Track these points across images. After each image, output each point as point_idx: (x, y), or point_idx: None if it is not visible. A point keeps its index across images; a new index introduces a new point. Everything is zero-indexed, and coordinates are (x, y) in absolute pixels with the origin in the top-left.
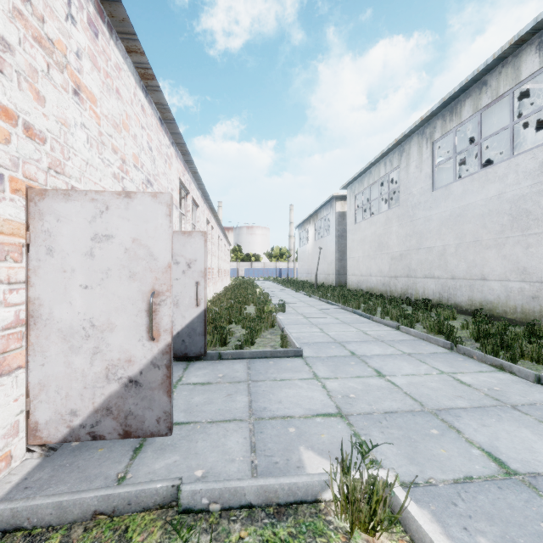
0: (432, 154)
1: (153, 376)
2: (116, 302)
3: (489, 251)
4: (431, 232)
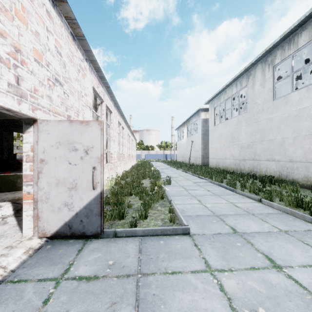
0: (273, 75)
1: None
2: None
3: None
4: (272, 128)
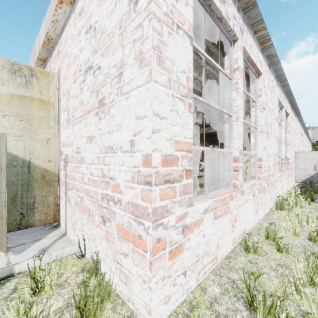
0: None
1: (315, 176)
2: (308, 165)
3: None
4: None
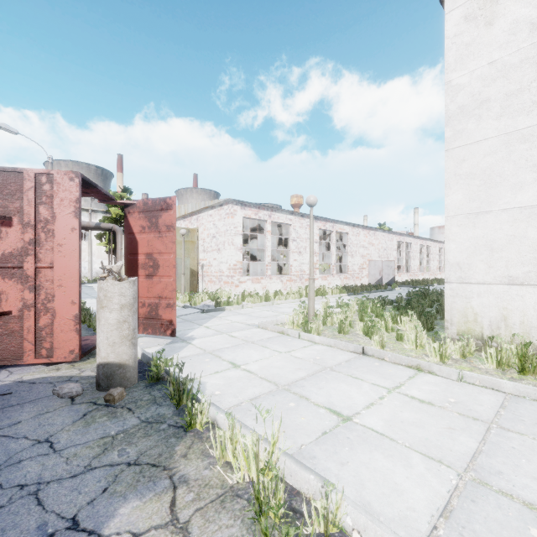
0: None
1: (380, 280)
2: (376, 272)
3: None
4: None
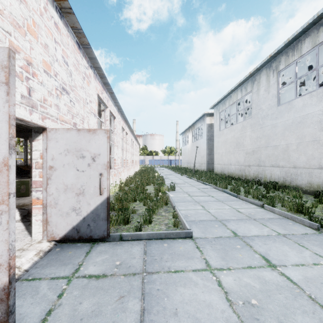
0: (277, 81)
1: None
2: None
3: None
4: (276, 134)
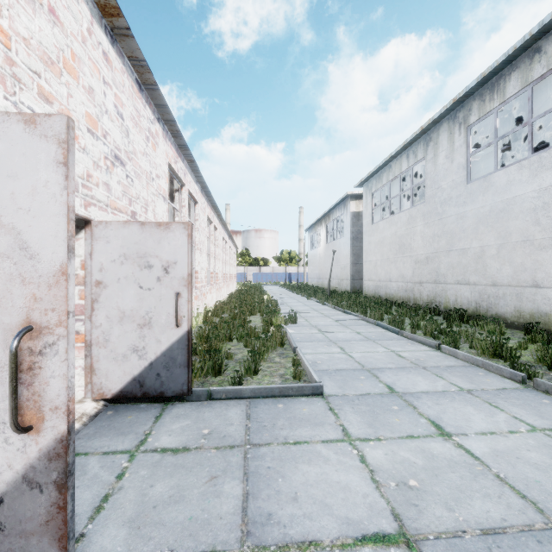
0: (466, 141)
1: (29, 506)
2: None
3: (543, 252)
4: (465, 231)
